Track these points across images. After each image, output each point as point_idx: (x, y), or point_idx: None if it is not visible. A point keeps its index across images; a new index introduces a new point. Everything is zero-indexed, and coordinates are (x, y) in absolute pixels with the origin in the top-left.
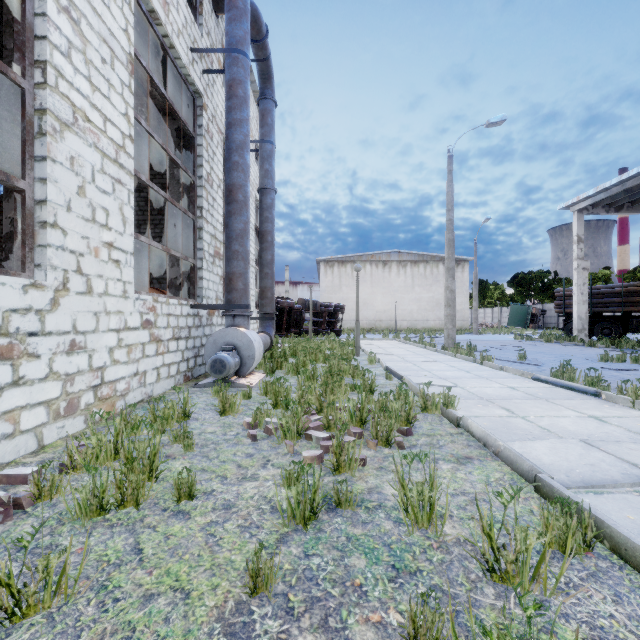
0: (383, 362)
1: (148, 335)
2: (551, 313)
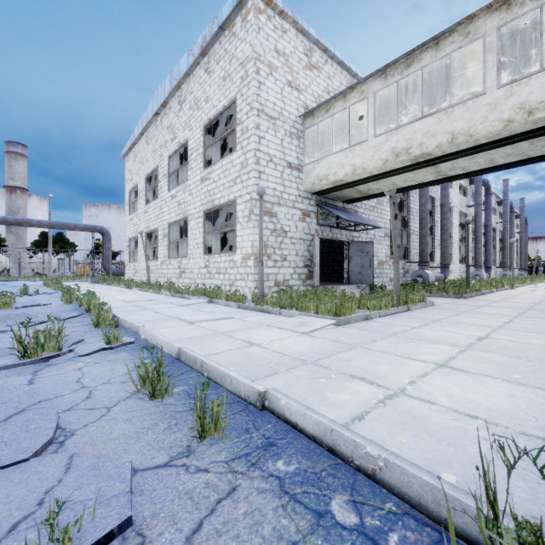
0: None
1: None
2: None
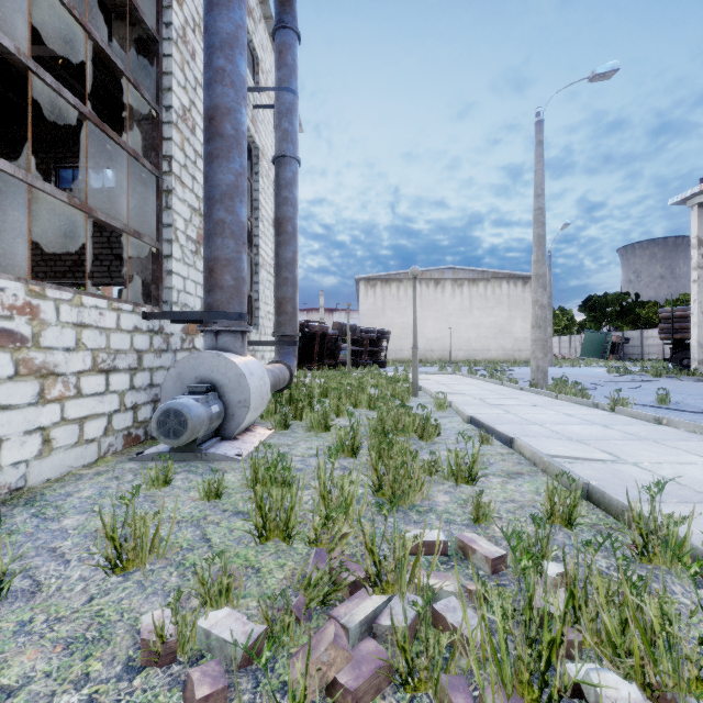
0: (461, 408)
1: (9, 363)
2: (633, 342)
